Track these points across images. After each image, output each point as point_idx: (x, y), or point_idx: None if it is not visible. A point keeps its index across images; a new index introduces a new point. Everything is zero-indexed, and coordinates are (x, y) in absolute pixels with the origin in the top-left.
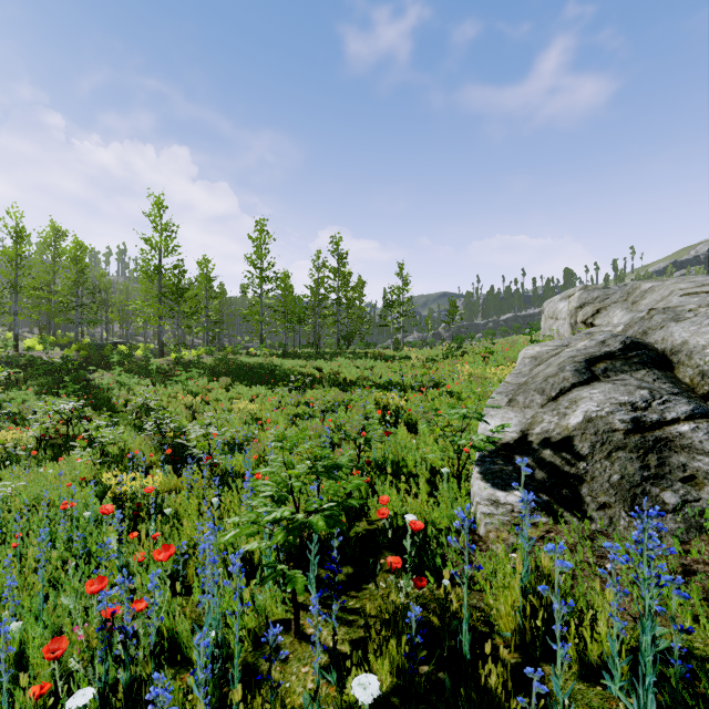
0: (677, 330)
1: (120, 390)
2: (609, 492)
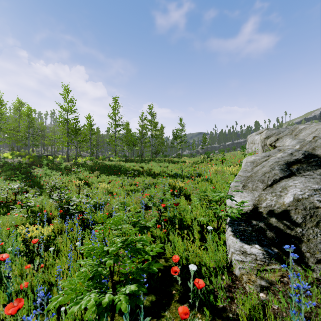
0: None
1: (46, 177)
2: None
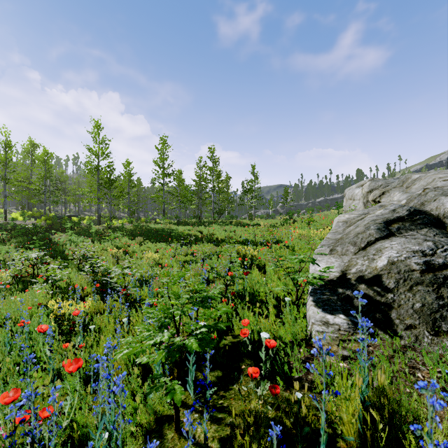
0: (447, 201)
1: (71, 245)
2: (414, 316)
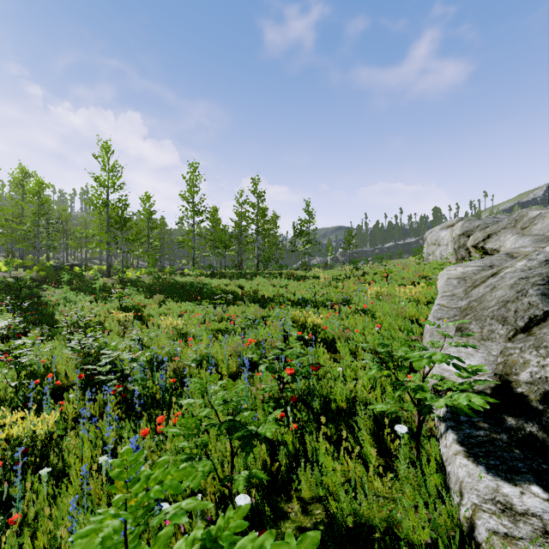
0: None
1: (65, 306)
2: None
